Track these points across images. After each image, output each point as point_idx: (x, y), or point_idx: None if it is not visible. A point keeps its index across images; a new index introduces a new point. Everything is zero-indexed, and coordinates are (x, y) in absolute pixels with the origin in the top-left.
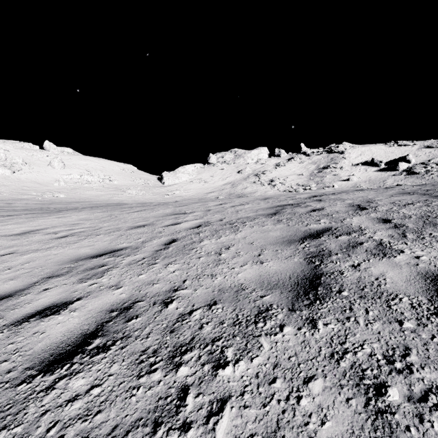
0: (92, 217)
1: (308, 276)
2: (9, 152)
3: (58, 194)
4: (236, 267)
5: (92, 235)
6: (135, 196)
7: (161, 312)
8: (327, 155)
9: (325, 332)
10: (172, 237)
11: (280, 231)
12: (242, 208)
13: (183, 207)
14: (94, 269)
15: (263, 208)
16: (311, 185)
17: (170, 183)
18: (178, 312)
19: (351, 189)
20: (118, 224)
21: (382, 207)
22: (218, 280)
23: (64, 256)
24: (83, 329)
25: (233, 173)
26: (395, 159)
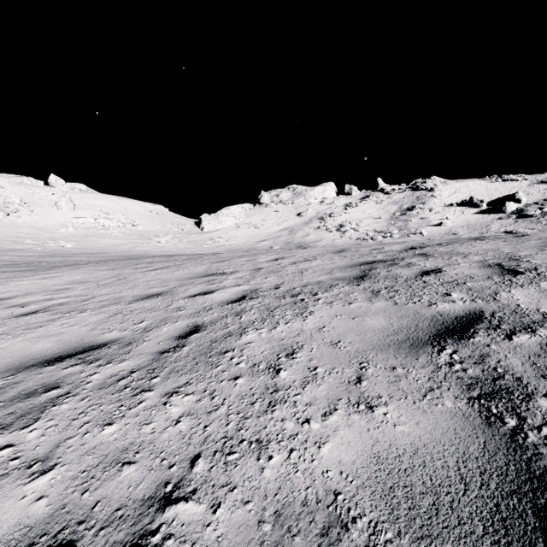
0: (89, 279)
1: (516, 482)
2: (3, 188)
3: (64, 242)
4: (313, 417)
5: (73, 312)
6: (165, 246)
7: None
8: (412, 193)
9: None
10: (194, 320)
11: (385, 316)
12: (308, 266)
13: (222, 262)
14: (33, 396)
15: (339, 266)
16: (392, 232)
17: (210, 228)
18: None
19: (445, 236)
20: (122, 290)
21: None
22: (274, 466)
23: (2, 358)
24: None
25: (291, 216)
26: (501, 198)
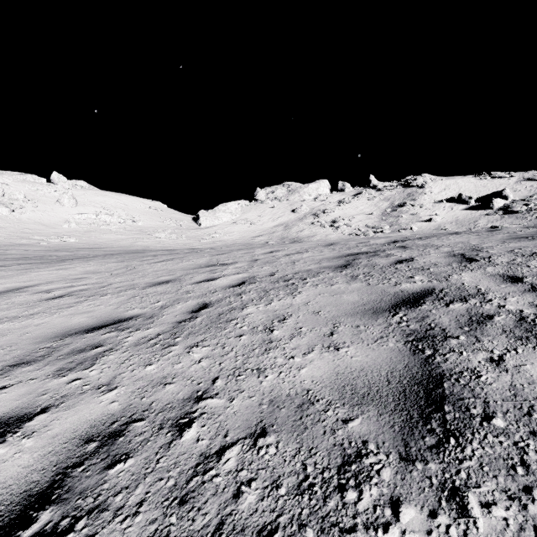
0: (101, 270)
1: (419, 379)
2: (7, 186)
3: (68, 238)
4: (297, 355)
5: (96, 296)
6: (164, 241)
7: (169, 447)
8: (403, 190)
9: (491, 529)
10: (203, 299)
11: (359, 294)
12: (300, 257)
13: (221, 255)
14: (84, 351)
15: (328, 257)
16: (384, 227)
17: (207, 224)
18: (198, 449)
19: (434, 232)
20: (134, 279)
21: (499, 257)
22: (269, 380)
23: (48, 329)
24: (30, 482)
25: (286, 212)
26: (489, 195)
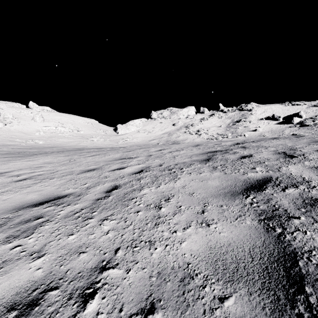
0: (54, 161)
1: (277, 257)
2: (2, 109)
3: (38, 141)
4: (178, 229)
5: (47, 179)
6: (96, 143)
7: None
8: (239, 112)
9: None
10: (114, 183)
11: (219, 180)
12: (178, 154)
13: (129, 152)
14: (29, 222)
15: (196, 154)
16: (228, 134)
17: (122, 132)
18: None
19: (258, 137)
20: (73, 167)
21: (310, 154)
22: (157, 252)
23: (10, 203)
24: None
25: (169, 125)
26: (290, 115)
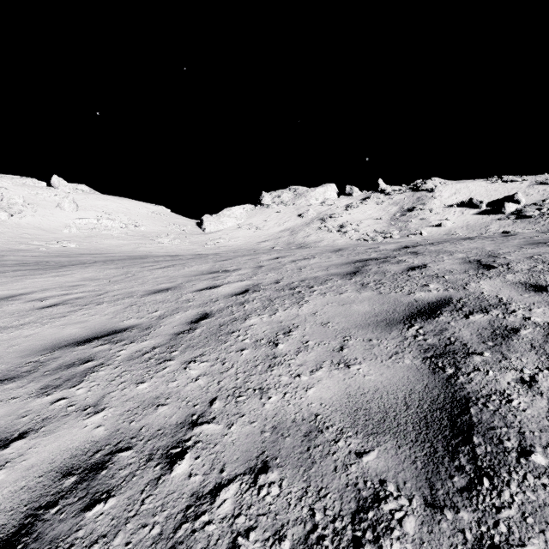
0: (100, 276)
1: (442, 403)
2: (6, 190)
3: (68, 243)
4: (303, 373)
5: (91, 304)
6: (167, 246)
7: (157, 484)
8: (412, 194)
9: None
10: (203, 309)
11: (370, 303)
12: (307, 264)
13: (225, 261)
14: (73, 366)
15: (336, 264)
16: (393, 232)
17: (212, 229)
18: (190, 487)
19: (444, 237)
20: (133, 286)
21: (518, 264)
22: (272, 402)
23: (37, 341)
24: None
25: (293, 217)
26: (500, 199)
